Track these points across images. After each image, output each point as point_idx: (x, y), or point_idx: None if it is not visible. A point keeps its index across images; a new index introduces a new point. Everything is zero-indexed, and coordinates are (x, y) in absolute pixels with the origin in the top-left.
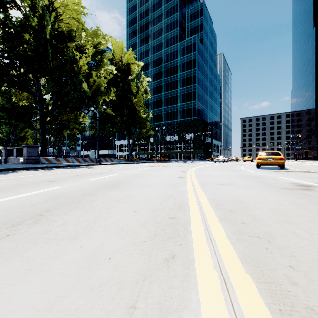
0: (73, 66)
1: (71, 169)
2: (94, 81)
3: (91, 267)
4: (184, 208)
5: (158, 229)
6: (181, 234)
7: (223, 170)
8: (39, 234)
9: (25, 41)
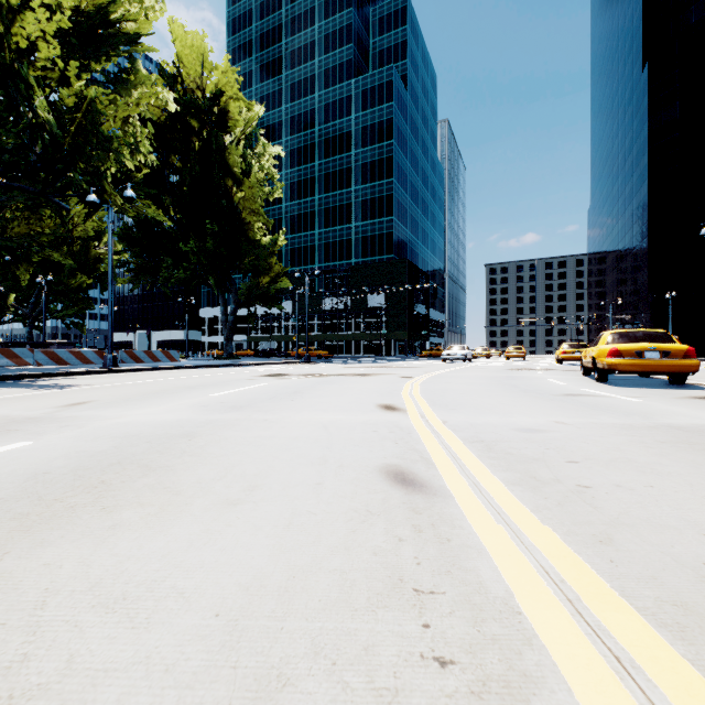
0: None
1: None
2: (77, 94)
3: None
4: None
5: None
6: None
7: (523, 394)
8: None
9: None
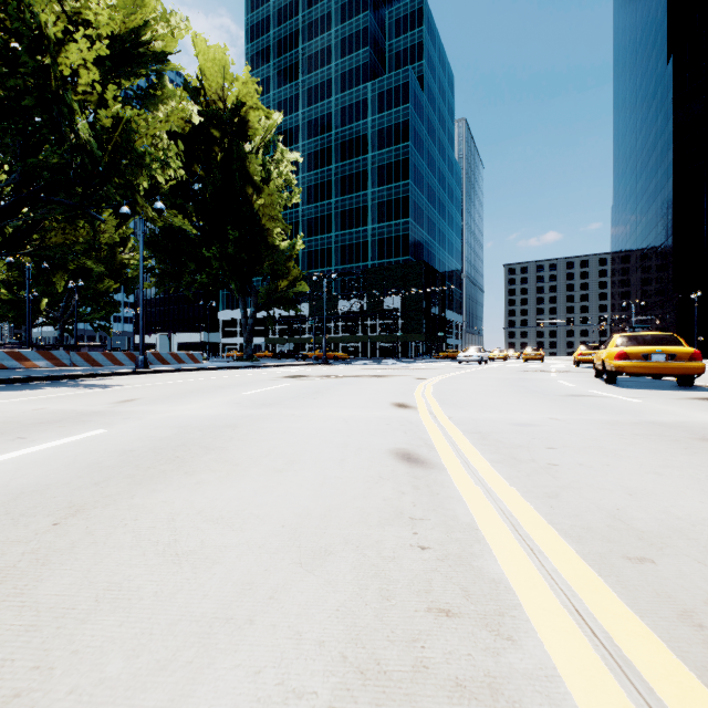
0: (46, 64)
1: None
2: (115, 116)
3: None
4: None
5: None
6: None
7: (529, 395)
8: None
9: None
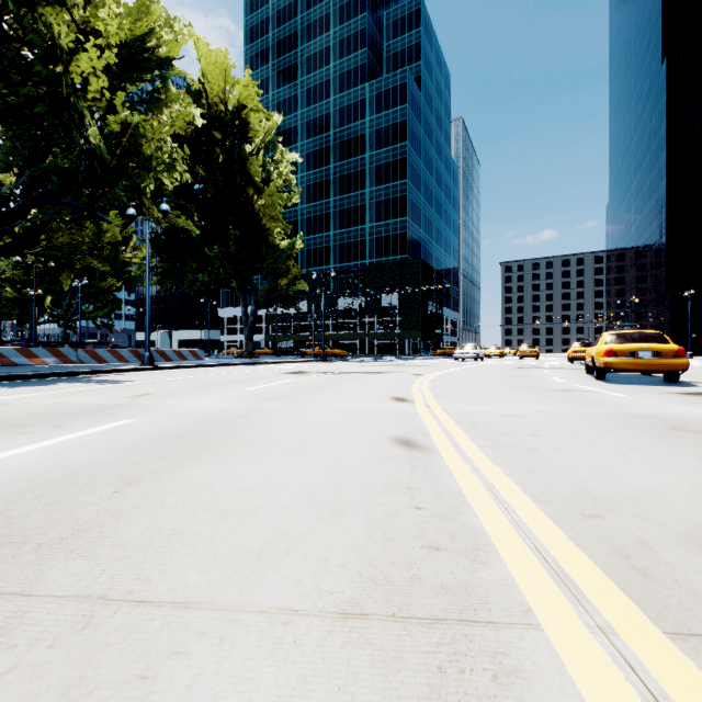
0: (58, 73)
1: (13, 389)
2: (124, 123)
3: None
4: None
5: None
6: None
7: (520, 390)
8: None
9: None
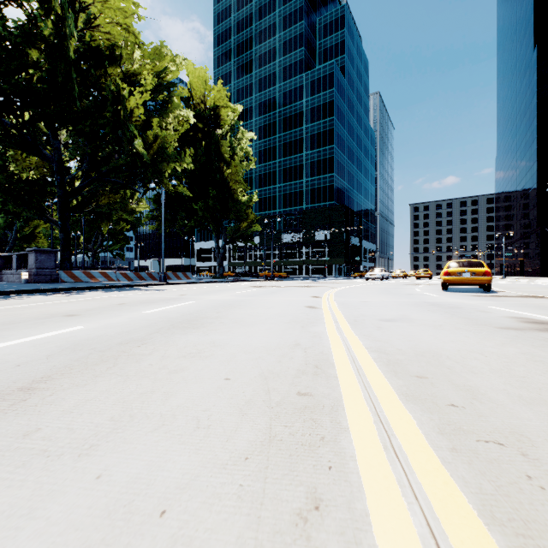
0: (118, 109)
1: (113, 292)
2: (155, 136)
3: (113, 542)
4: (325, 372)
5: (276, 423)
6: (326, 436)
7: (385, 294)
8: (10, 439)
9: (31, 64)
